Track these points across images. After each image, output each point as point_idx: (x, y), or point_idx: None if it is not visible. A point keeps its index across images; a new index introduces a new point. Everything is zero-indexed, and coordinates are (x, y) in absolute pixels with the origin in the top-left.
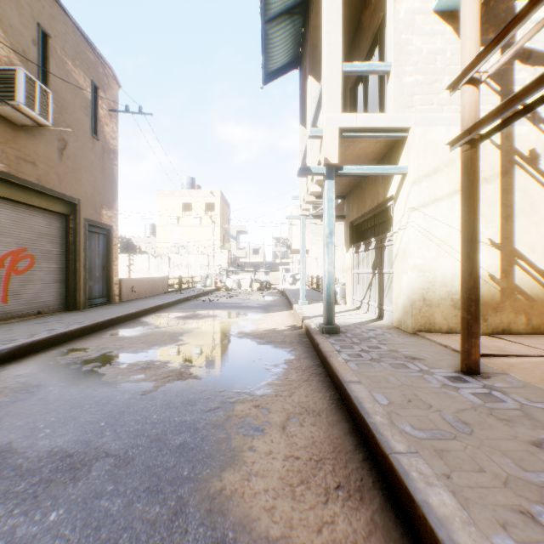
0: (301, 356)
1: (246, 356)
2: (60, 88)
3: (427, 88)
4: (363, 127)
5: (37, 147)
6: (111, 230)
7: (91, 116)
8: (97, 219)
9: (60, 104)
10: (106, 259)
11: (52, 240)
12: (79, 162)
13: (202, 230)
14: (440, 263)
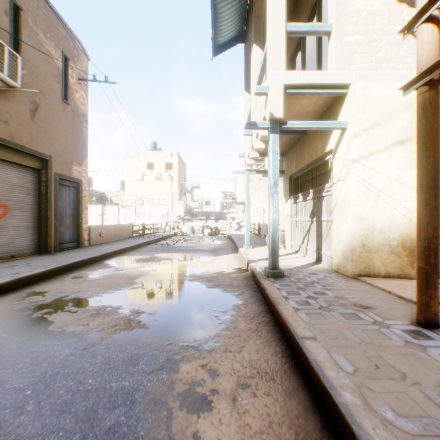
0: (248, 301)
1: (196, 301)
2: (32, 57)
3: (367, 47)
4: (306, 84)
5: (10, 108)
6: (81, 184)
7: (62, 83)
8: (67, 174)
9: (32, 70)
10: (76, 209)
11: (25, 191)
12: (50, 123)
13: (163, 185)
14: (379, 211)
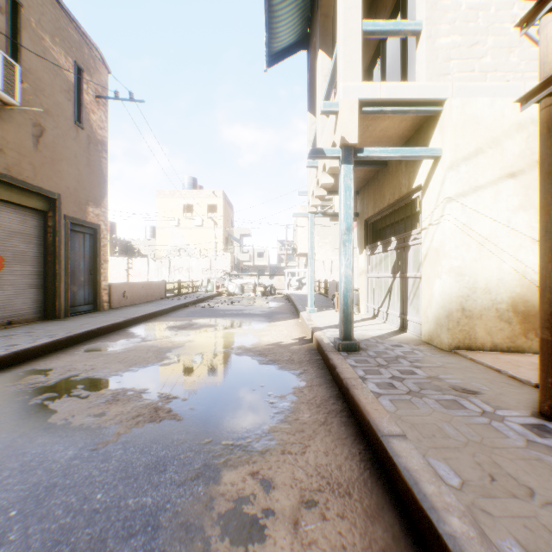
0: (313, 382)
1: (245, 382)
2: (36, 67)
3: (467, 52)
4: (388, 100)
5: (6, 132)
6: (99, 230)
7: (74, 101)
8: (81, 217)
9: (36, 84)
10: (93, 262)
11: (26, 239)
12: (59, 152)
13: (204, 232)
14: (482, 265)
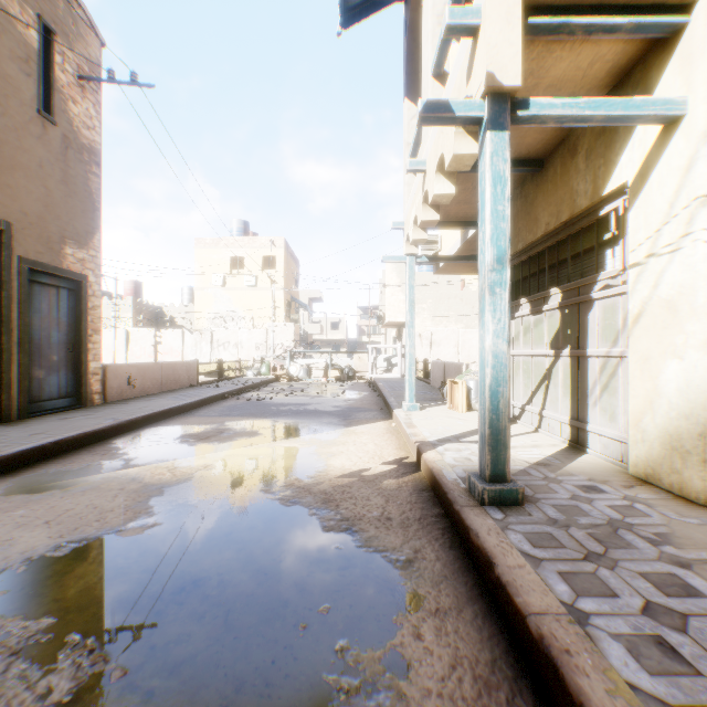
0: (441, 595)
1: (286, 594)
2: None
3: None
4: (580, 1)
5: None
6: (85, 283)
7: (38, 78)
8: (52, 262)
9: None
10: (75, 332)
11: None
12: (9, 156)
13: (259, 295)
14: None
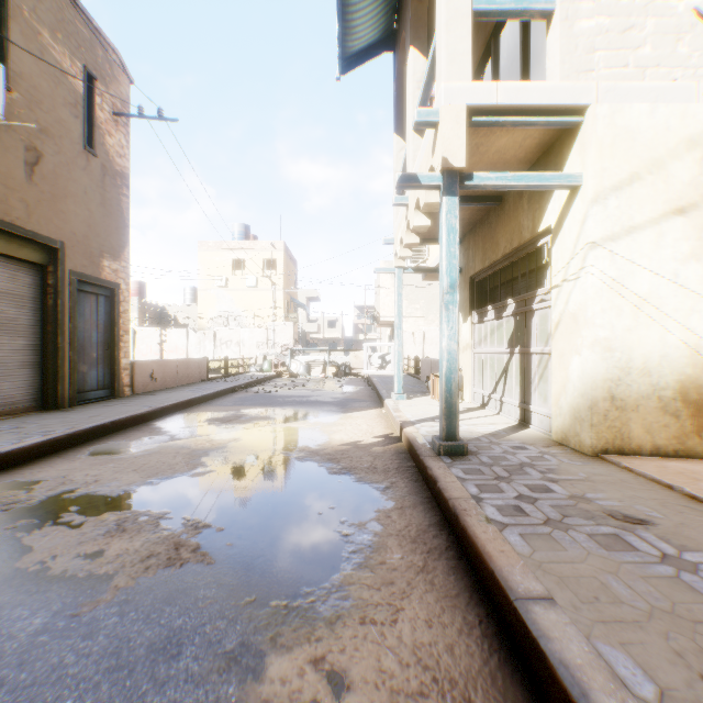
0: (405, 502)
1: (308, 502)
2: (29, 70)
3: (618, 39)
4: (507, 107)
5: None
6: (118, 290)
7: (83, 118)
8: (93, 273)
9: (29, 94)
10: (110, 333)
11: (17, 302)
12: (63, 186)
13: (259, 295)
14: (639, 336)
